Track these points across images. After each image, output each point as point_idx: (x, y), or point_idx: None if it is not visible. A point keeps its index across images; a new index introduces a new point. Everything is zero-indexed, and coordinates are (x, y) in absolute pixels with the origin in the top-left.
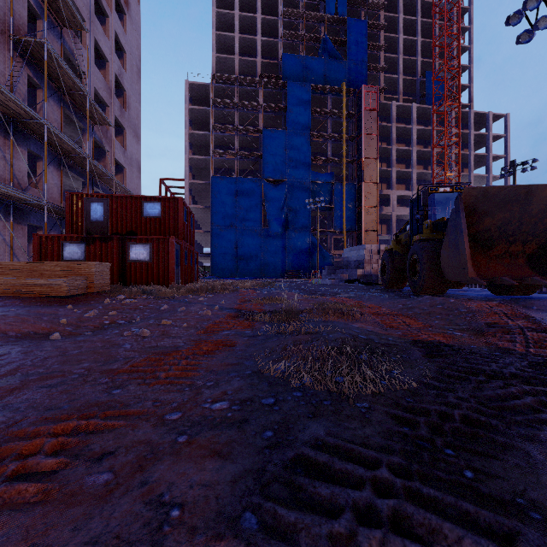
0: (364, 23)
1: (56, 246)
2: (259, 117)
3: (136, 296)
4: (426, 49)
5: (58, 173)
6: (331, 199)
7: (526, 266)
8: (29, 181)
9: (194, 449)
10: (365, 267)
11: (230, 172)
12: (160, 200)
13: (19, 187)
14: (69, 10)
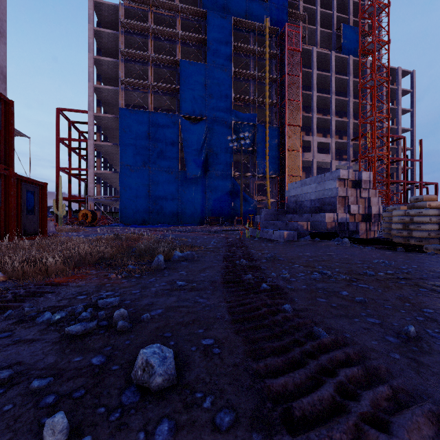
0: None
1: None
2: (176, 48)
3: None
4: (340, 6)
5: None
6: (253, 142)
7: None
8: None
9: None
10: (338, 209)
11: (145, 109)
12: None
13: None
14: None
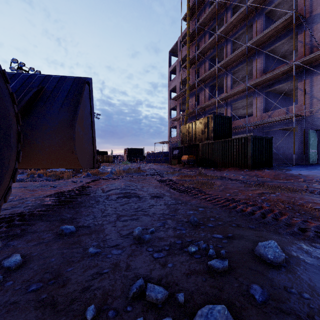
0: None
1: None
2: None
3: None
4: None
5: None
6: None
7: None
8: None
9: None
10: None
11: None
12: None
13: None
14: None
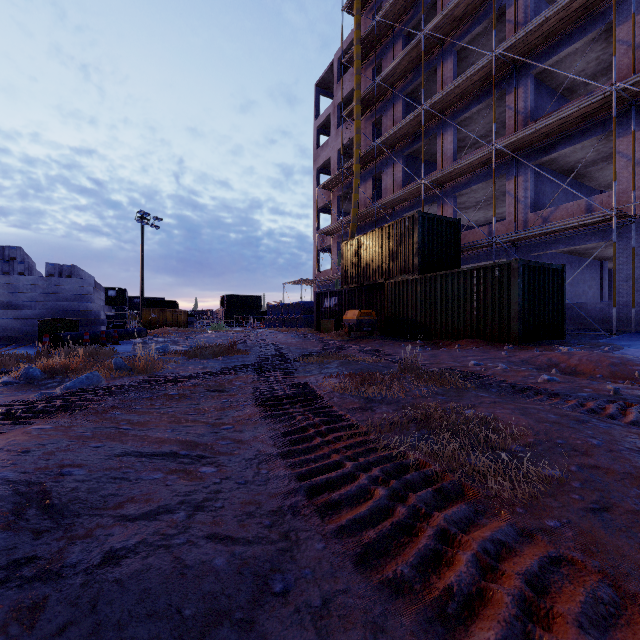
0: None
1: None
2: None
3: None
4: None
5: None
6: None
7: None
8: None
9: None
10: None
11: None
12: None
13: None
14: None
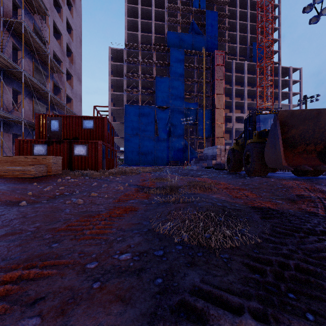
0: (216, 13)
1: (29, 146)
2: (153, 69)
3: (77, 177)
4: (253, 29)
5: (31, 102)
6: (196, 118)
7: (316, 158)
8: (13, 107)
9: (104, 295)
10: (217, 159)
11: (136, 102)
12: (93, 118)
13: (6, 110)
14: (38, 3)
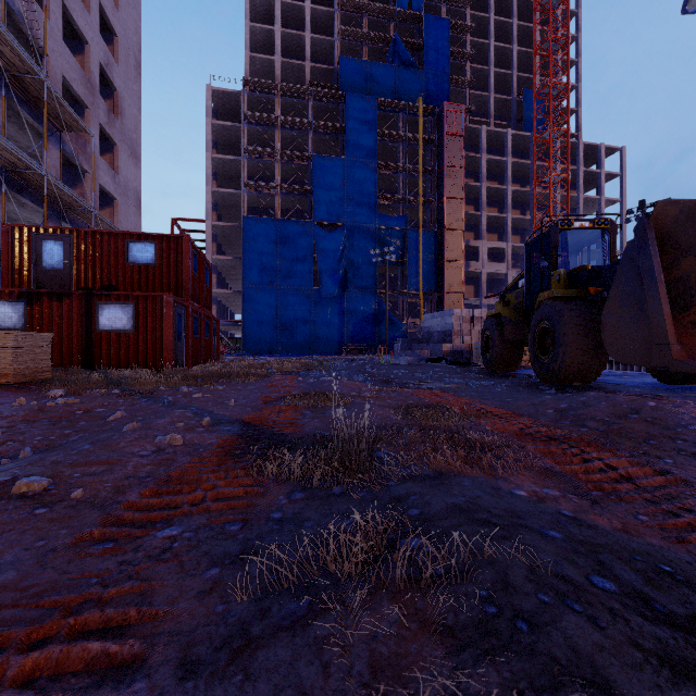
0: (446, 22)
1: None
2: (308, 139)
3: (90, 389)
4: (524, 61)
5: None
6: (403, 251)
7: None
8: None
9: None
10: (453, 340)
11: (269, 212)
12: (154, 239)
13: None
14: None
